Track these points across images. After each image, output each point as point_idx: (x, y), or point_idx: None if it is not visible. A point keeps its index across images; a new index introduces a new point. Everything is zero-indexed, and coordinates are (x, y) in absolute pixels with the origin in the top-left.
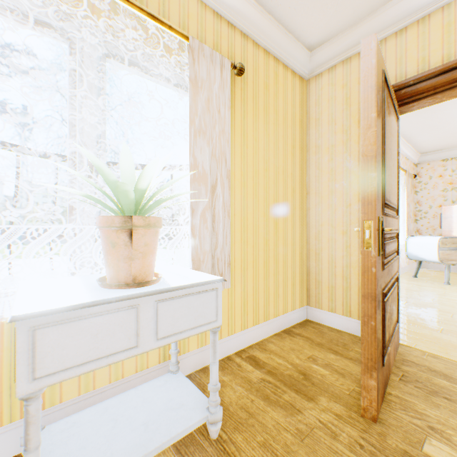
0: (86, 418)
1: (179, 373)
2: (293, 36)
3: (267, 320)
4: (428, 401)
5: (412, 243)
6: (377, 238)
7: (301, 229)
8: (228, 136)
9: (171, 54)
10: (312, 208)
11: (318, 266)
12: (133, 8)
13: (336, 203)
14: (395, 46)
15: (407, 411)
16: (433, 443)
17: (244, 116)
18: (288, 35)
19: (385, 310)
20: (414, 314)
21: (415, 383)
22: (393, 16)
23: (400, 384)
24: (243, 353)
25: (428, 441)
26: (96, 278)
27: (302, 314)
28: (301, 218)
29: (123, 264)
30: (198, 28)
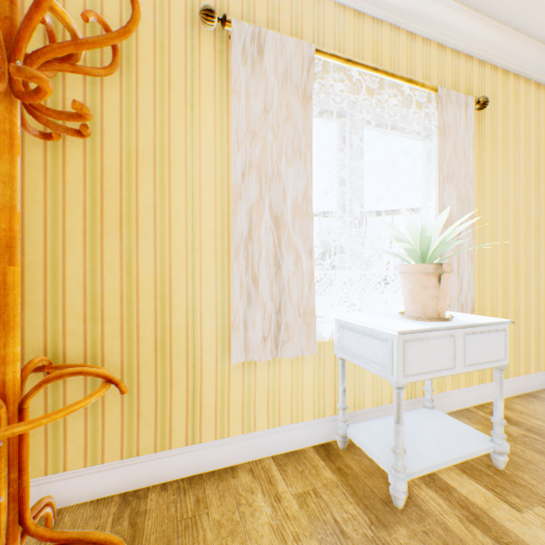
0: (376, 426)
1: (435, 409)
2: (542, 43)
3: (505, 379)
4: None
5: None
6: None
7: None
8: (471, 176)
9: (416, 107)
10: None
11: None
12: (395, 79)
13: None
14: None
15: None
16: None
17: (481, 151)
18: (535, 44)
19: None
20: None
21: None
22: None
23: None
24: (483, 408)
25: None
26: (385, 314)
27: None
28: None
29: (431, 302)
30: (438, 72)
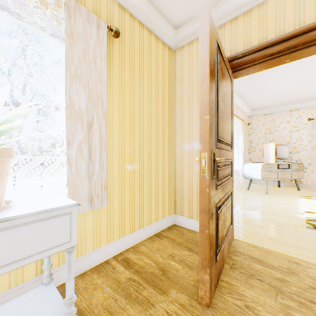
0: None
1: (51, 284)
2: (162, 15)
3: (142, 228)
4: (247, 283)
5: (246, 167)
6: (210, 166)
7: (170, 159)
8: (105, 83)
9: (50, 9)
10: (177, 144)
11: (181, 185)
12: None
13: (193, 140)
14: (230, 30)
15: (232, 294)
16: None
17: (122, 71)
18: (158, 14)
19: (218, 219)
20: (245, 216)
21: (240, 269)
22: (228, 8)
23: (230, 271)
24: (119, 256)
25: None
26: None
27: (170, 220)
28: (170, 151)
29: None
30: None
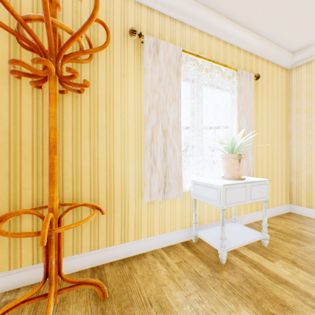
0: (210, 231)
1: (236, 223)
2: (283, 48)
3: (267, 209)
4: None
5: None
6: None
7: (286, 158)
8: (252, 112)
9: (227, 78)
10: (293, 146)
11: (297, 180)
12: (218, 65)
13: (312, 143)
14: None
15: None
16: None
17: (256, 99)
18: (281, 49)
19: None
20: None
21: None
22: None
23: None
24: (257, 222)
25: None
26: (214, 177)
27: (286, 208)
28: (286, 152)
29: (236, 171)
30: (237, 61)
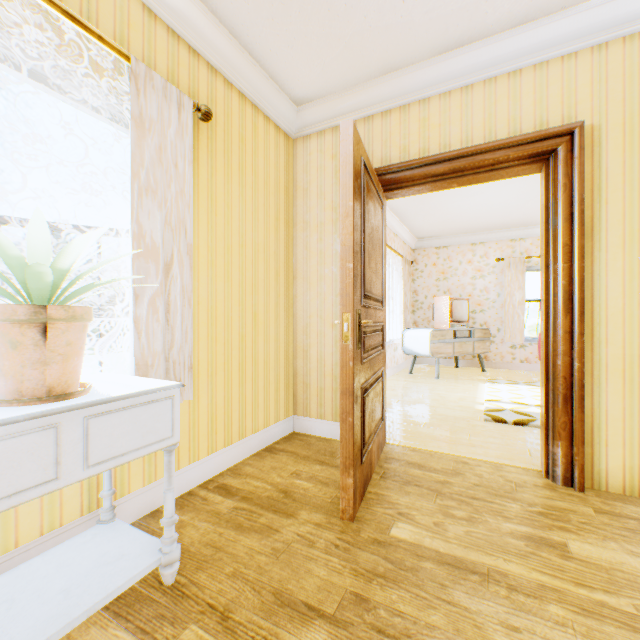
0: None
1: (116, 520)
2: (277, 83)
3: (243, 438)
4: (402, 491)
5: (408, 336)
6: (355, 331)
7: (287, 322)
8: (190, 198)
9: (102, 73)
10: (300, 296)
11: (306, 366)
12: None
13: (326, 292)
14: (382, 127)
15: (383, 504)
16: (400, 525)
17: (212, 174)
18: (270, 81)
19: (365, 406)
20: (404, 412)
21: (394, 477)
22: (379, 94)
23: (381, 481)
24: (210, 483)
25: (396, 525)
26: None
27: (288, 426)
28: (287, 308)
29: (32, 371)
30: (145, 45)
